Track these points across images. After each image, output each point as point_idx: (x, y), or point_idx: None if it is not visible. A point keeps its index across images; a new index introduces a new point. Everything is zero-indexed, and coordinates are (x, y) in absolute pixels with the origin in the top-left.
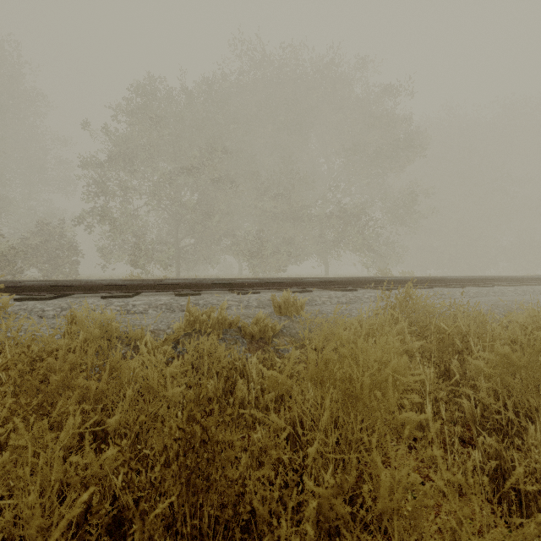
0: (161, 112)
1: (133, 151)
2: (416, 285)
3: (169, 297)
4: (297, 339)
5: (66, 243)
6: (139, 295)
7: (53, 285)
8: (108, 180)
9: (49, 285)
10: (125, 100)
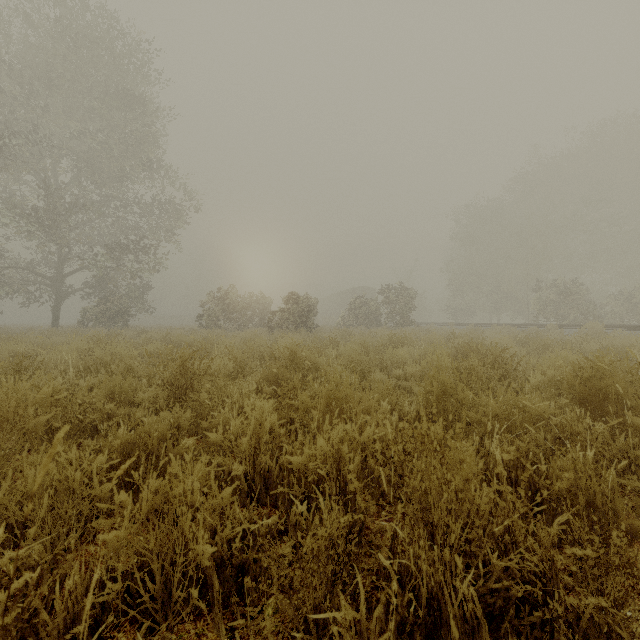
0: None
1: None
2: None
3: None
4: None
5: None
6: None
7: (632, 326)
8: None
9: (631, 326)
10: None
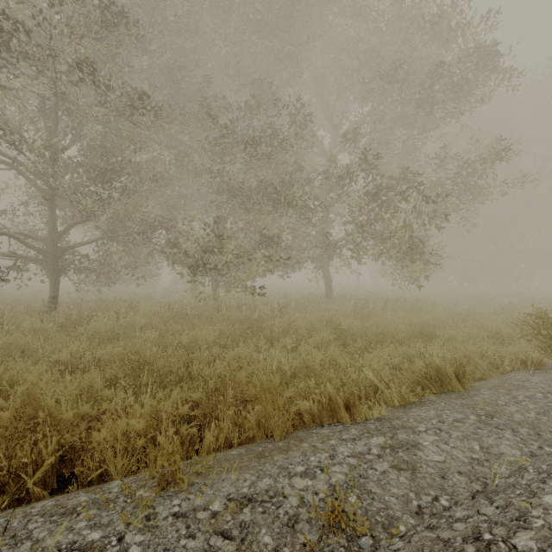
0: None
1: None
2: None
3: None
4: None
5: None
6: None
7: None
8: None
9: None
10: None
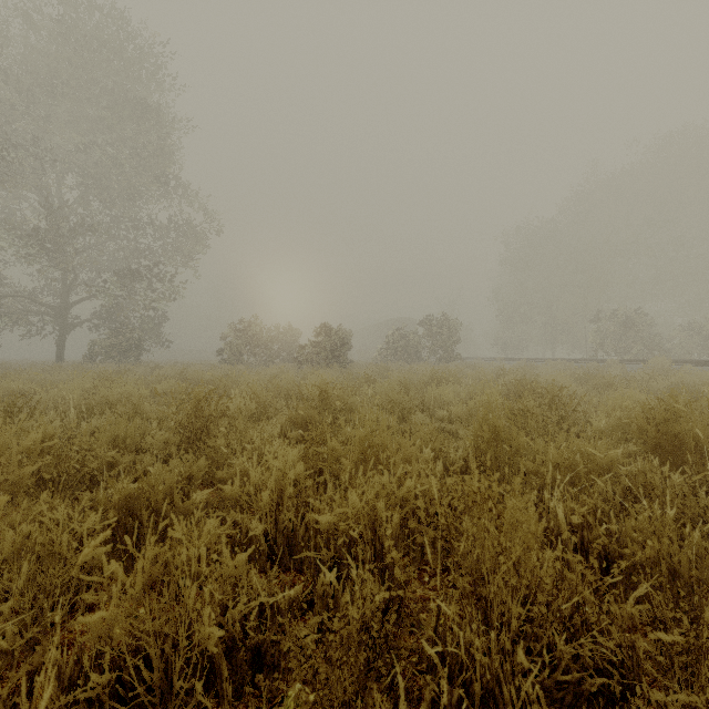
0: None
1: None
2: None
3: None
4: None
5: None
6: None
7: (703, 361)
8: None
9: (701, 361)
10: None
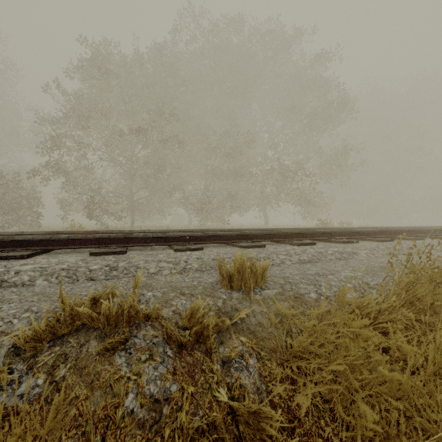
0: (114, 73)
1: (87, 109)
2: (372, 237)
3: (79, 258)
4: (261, 338)
5: (25, 195)
6: (46, 253)
7: None
8: (64, 136)
9: None
10: (79, 60)
